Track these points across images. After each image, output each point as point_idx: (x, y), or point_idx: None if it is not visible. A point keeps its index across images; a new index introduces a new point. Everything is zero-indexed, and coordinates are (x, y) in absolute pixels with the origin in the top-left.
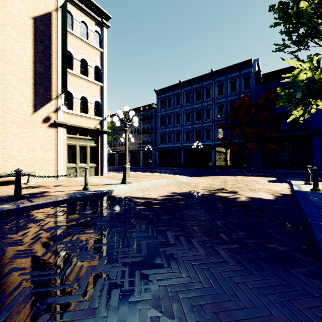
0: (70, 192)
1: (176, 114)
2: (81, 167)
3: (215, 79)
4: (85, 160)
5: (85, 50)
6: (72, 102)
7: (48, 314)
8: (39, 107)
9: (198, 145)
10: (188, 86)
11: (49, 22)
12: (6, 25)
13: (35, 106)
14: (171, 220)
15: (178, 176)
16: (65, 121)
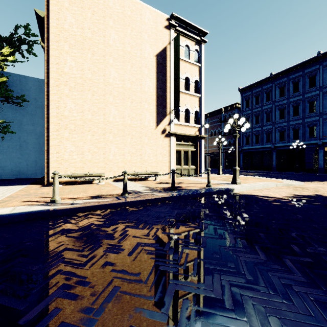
0: (200, 188)
1: (265, 111)
2: (184, 168)
3: (324, 63)
4: (187, 162)
5: (188, 68)
6: (179, 115)
7: (293, 245)
8: (159, 122)
9: (298, 144)
10: (282, 78)
11: (165, 55)
12: (142, 67)
13: (157, 122)
14: (322, 215)
15: (280, 179)
16: (174, 131)
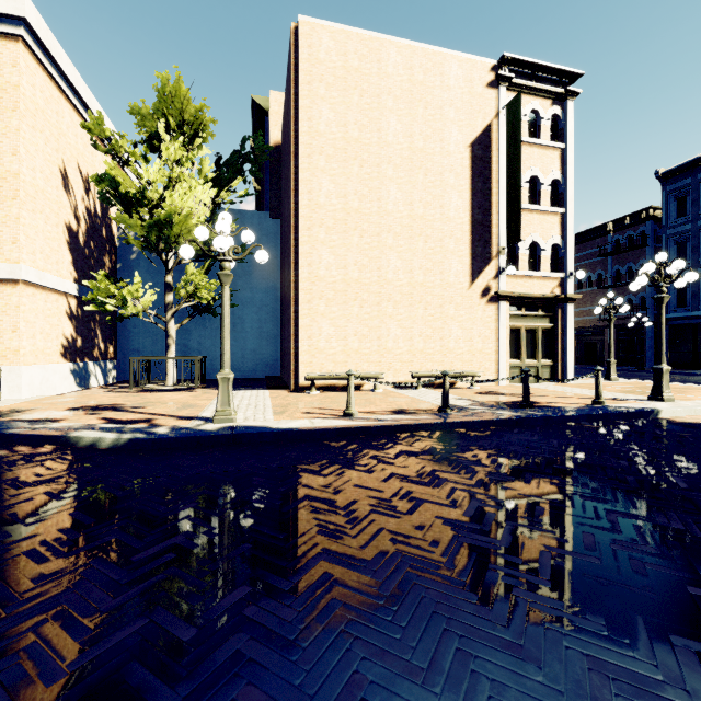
0: (582, 406)
1: None
2: (528, 365)
3: None
4: (534, 353)
5: (536, 158)
6: (516, 256)
7: None
8: (477, 274)
9: None
10: None
11: (488, 140)
12: (444, 172)
13: (472, 275)
14: None
15: None
16: (507, 289)
